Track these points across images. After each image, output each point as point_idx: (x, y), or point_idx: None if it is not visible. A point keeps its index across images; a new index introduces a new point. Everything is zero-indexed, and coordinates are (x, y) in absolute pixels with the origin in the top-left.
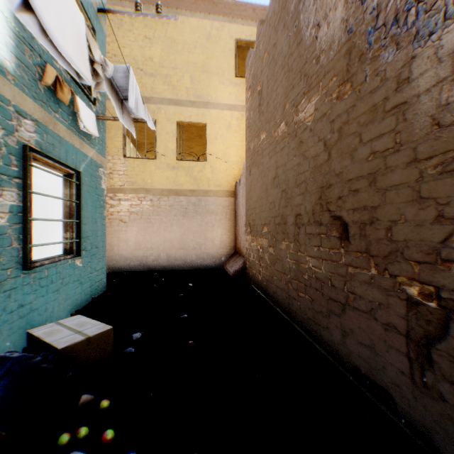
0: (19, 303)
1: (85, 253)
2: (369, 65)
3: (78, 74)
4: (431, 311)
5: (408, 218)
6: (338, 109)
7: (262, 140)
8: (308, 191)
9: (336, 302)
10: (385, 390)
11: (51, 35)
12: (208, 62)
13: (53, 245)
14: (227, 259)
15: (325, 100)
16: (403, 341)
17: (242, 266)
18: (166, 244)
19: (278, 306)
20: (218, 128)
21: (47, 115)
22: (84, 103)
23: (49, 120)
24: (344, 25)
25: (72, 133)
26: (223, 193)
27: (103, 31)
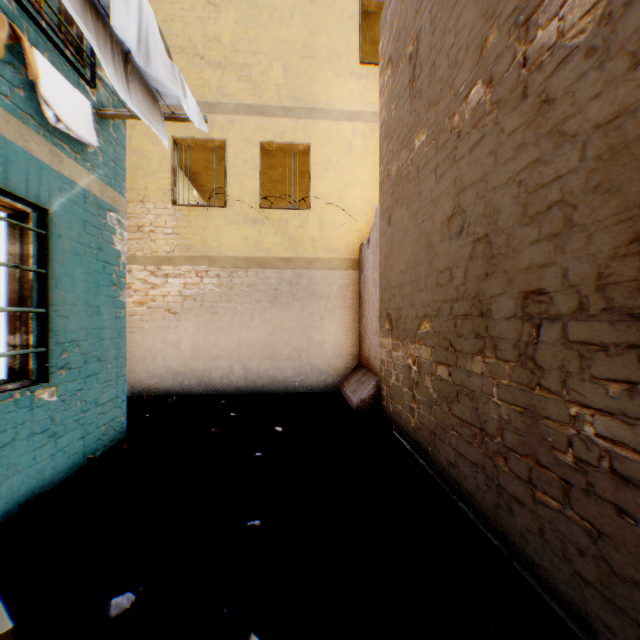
0: None
1: (67, 374)
2: None
3: None
4: None
5: None
6: None
7: (417, 149)
8: (579, 226)
9: None
10: None
11: None
12: (313, 40)
13: None
14: (345, 377)
15: None
16: None
17: (373, 392)
18: (242, 350)
19: (462, 496)
20: (331, 152)
21: None
22: (59, 73)
23: None
24: None
25: (26, 126)
26: (339, 263)
27: None
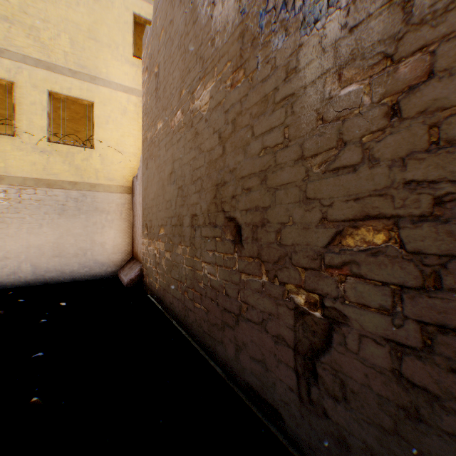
0: None
1: None
2: (261, 51)
3: None
4: (317, 321)
5: (297, 221)
6: (232, 98)
7: (159, 130)
8: (204, 189)
9: (230, 313)
10: (276, 409)
11: None
12: (96, 28)
13: None
14: (122, 266)
15: (220, 87)
16: (292, 354)
17: (138, 273)
18: (32, 251)
19: (175, 318)
20: (111, 110)
21: None
22: None
23: None
24: (238, 5)
25: None
26: (117, 188)
27: None
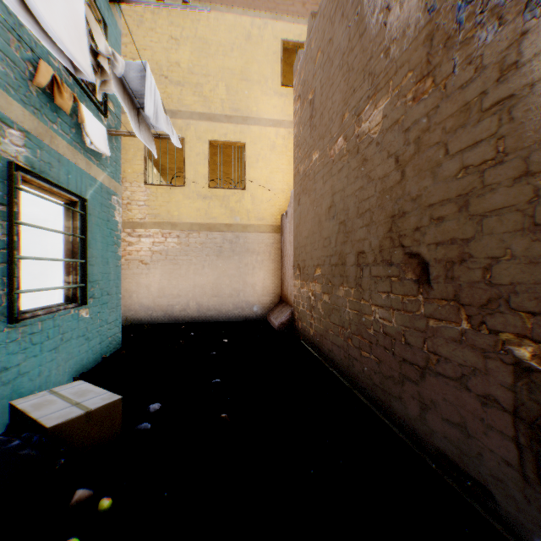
0: (2, 365)
1: (93, 301)
2: (458, 51)
3: (74, 66)
4: None
5: (517, 254)
6: (414, 114)
7: (314, 161)
8: (375, 222)
9: (412, 365)
10: (482, 485)
11: (32, 6)
12: (247, 67)
13: (55, 291)
14: (271, 309)
15: (397, 103)
16: (508, 420)
17: (289, 317)
18: (196, 290)
19: (335, 367)
20: (260, 148)
21: (42, 126)
22: (92, 114)
23: (44, 132)
24: (423, 2)
25: (76, 150)
26: (266, 228)
27: (118, 26)
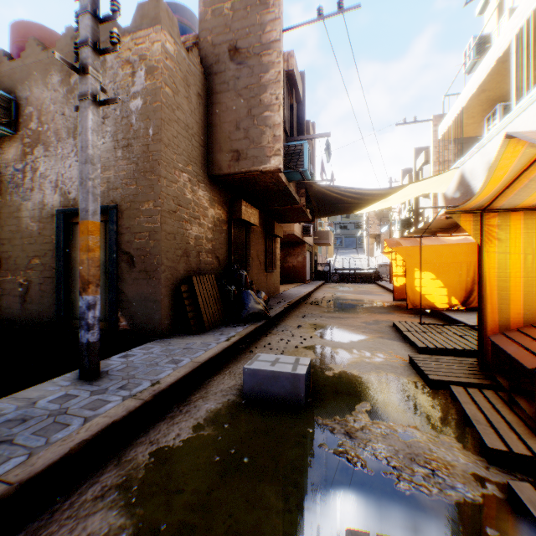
0: None
1: None
2: (10, 195)
3: None
4: (27, 285)
5: (22, 257)
6: None
7: None
8: None
9: None
10: (16, 320)
11: None
12: None
13: None
14: None
15: None
16: (21, 299)
17: None
18: None
19: None
20: None
21: None
22: None
23: None
24: (0, 167)
25: None
26: None
27: None
